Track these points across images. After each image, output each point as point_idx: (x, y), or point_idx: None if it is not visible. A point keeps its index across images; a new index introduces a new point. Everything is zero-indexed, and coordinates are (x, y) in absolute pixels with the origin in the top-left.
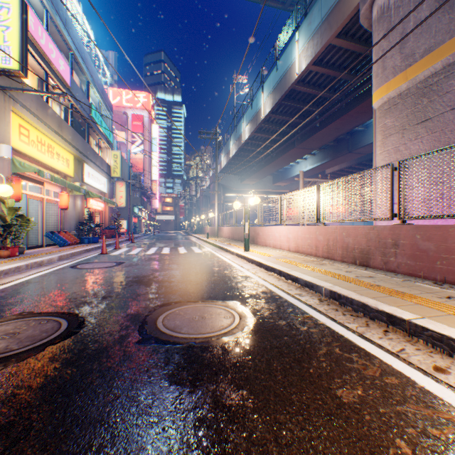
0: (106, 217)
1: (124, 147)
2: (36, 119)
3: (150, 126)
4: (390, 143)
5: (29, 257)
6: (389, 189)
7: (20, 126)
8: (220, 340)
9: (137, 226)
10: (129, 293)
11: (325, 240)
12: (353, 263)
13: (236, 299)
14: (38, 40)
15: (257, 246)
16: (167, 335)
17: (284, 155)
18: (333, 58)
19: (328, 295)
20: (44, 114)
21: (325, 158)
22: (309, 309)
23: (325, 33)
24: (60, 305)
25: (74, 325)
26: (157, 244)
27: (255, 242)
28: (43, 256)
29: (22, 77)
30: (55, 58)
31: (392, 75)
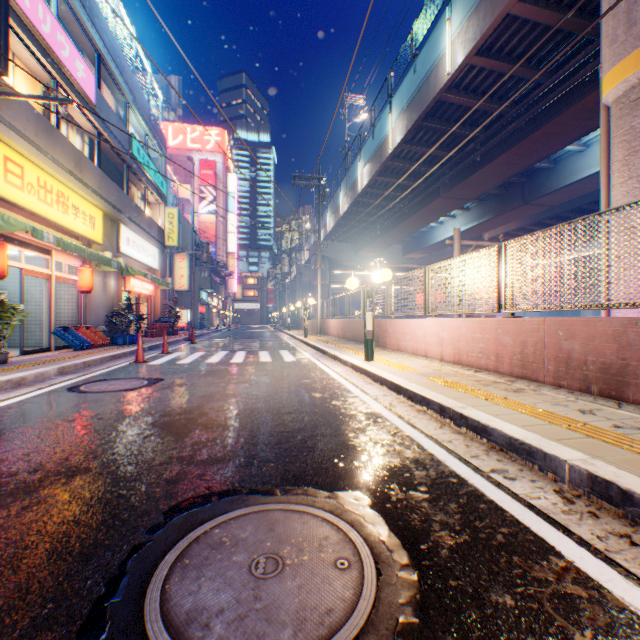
0: (158, 306)
1: (189, 206)
2: (35, 149)
3: (225, 176)
4: None
5: (7, 369)
6: None
7: (6, 160)
8: None
9: (206, 318)
10: (132, 459)
11: (518, 344)
12: (584, 390)
13: (360, 486)
14: (36, 24)
15: (385, 350)
16: None
17: (421, 210)
18: (511, 42)
19: (585, 485)
20: (49, 144)
21: (486, 215)
22: (553, 533)
23: None
24: None
25: None
26: (228, 346)
27: (381, 344)
28: (31, 368)
29: None
30: (69, 58)
31: None
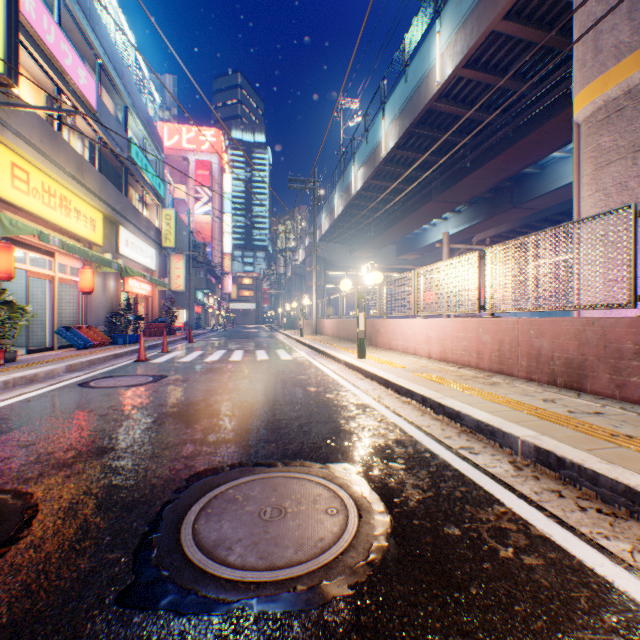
0: (155, 306)
1: (185, 207)
2: (40, 155)
3: (221, 176)
4: (609, 178)
5: (19, 367)
6: (628, 251)
7: (13, 166)
8: (315, 597)
9: (202, 318)
10: (151, 441)
11: (496, 342)
12: (551, 383)
13: (348, 460)
14: (42, 35)
15: (377, 349)
16: (194, 570)
17: (414, 212)
18: (496, 56)
19: (532, 456)
20: (53, 150)
21: (477, 217)
22: (500, 490)
23: (485, 13)
24: (11, 470)
25: (4, 532)
26: (226, 346)
27: (373, 343)
28: (41, 365)
29: (10, 85)
30: (72, 66)
31: (613, 60)
